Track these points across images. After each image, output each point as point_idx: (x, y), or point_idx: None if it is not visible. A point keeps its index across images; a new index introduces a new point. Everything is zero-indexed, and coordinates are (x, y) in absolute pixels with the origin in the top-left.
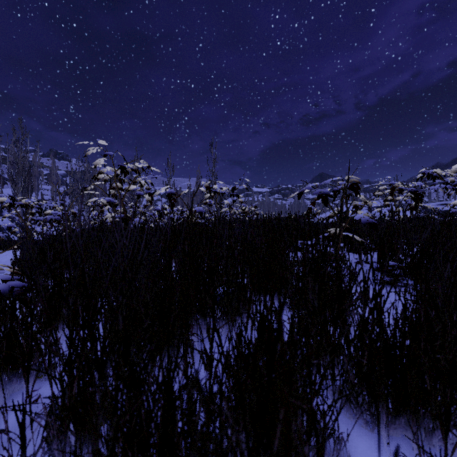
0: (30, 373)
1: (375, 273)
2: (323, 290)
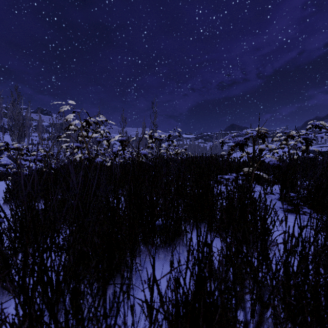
0: (2, 292)
1: (280, 203)
2: (248, 228)
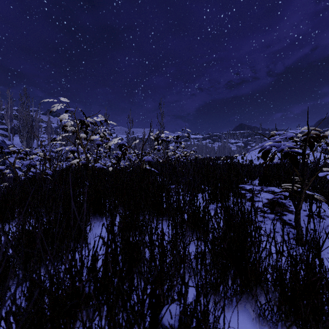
0: None
1: None
2: None
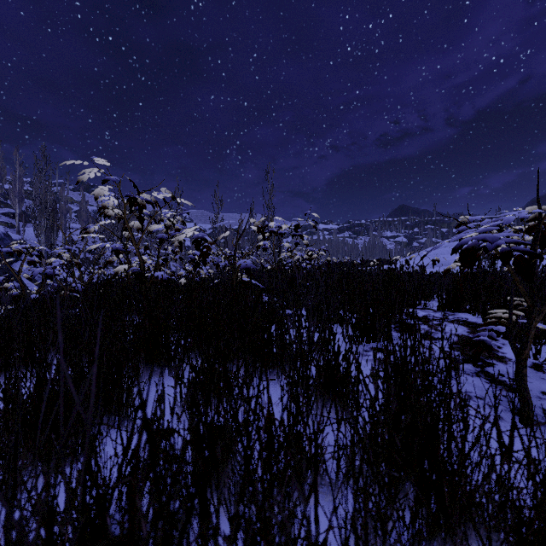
0: None
1: None
2: None
